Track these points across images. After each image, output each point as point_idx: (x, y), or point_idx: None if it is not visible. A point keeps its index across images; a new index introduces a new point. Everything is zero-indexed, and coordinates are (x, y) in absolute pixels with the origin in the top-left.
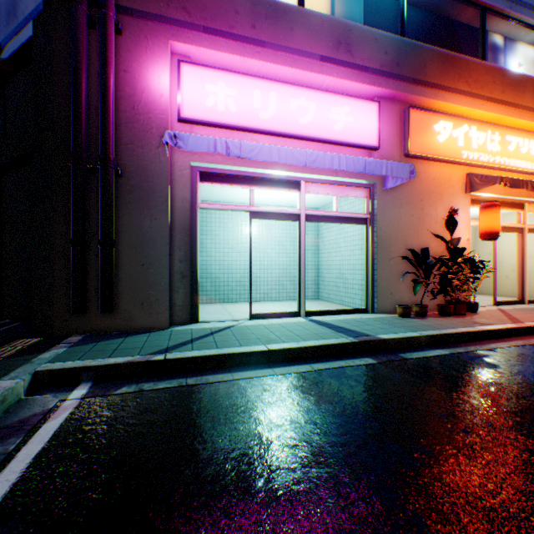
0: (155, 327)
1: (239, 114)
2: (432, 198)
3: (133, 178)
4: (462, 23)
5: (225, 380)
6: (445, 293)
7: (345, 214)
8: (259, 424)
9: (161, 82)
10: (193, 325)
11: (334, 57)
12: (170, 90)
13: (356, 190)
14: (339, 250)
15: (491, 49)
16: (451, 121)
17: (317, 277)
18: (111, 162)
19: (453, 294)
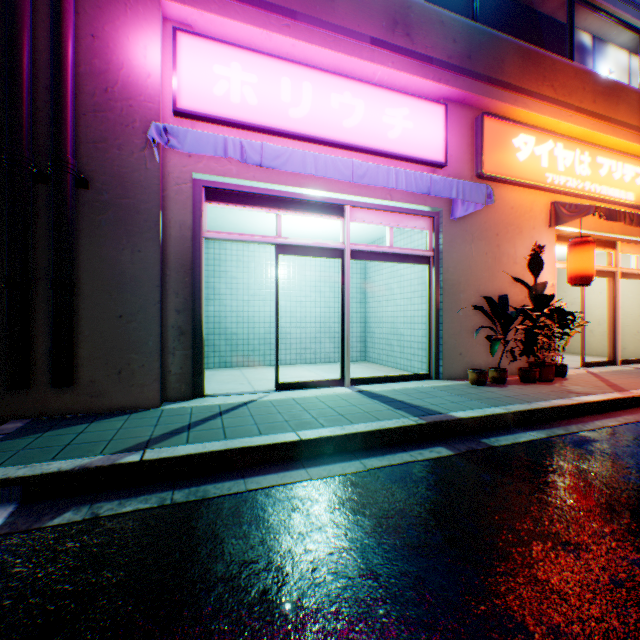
0: (139, 405)
1: (261, 109)
2: (510, 232)
3: (106, 191)
4: (544, 15)
5: (234, 493)
6: (530, 353)
7: (403, 250)
8: (284, 583)
9: (148, 55)
10: (196, 401)
11: (388, 40)
12: (163, 70)
13: (416, 220)
14: (392, 298)
15: (578, 50)
16: (534, 135)
17: (364, 333)
18: (68, 164)
19: (540, 355)
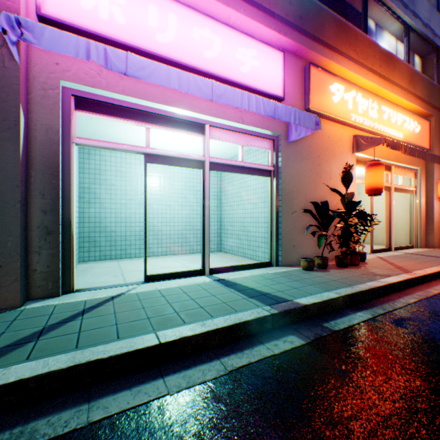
0: None
1: (130, 29)
2: (327, 155)
3: None
4: (348, 2)
5: (70, 431)
6: (345, 245)
7: (251, 164)
8: None
9: None
10: (63, 298)
11: None
12: None
13: (261, 141)
14: (241, 203)
15: (368, 31)
16: (343, 85)
17: (220, 230)
18: None
19: (352, 246)
